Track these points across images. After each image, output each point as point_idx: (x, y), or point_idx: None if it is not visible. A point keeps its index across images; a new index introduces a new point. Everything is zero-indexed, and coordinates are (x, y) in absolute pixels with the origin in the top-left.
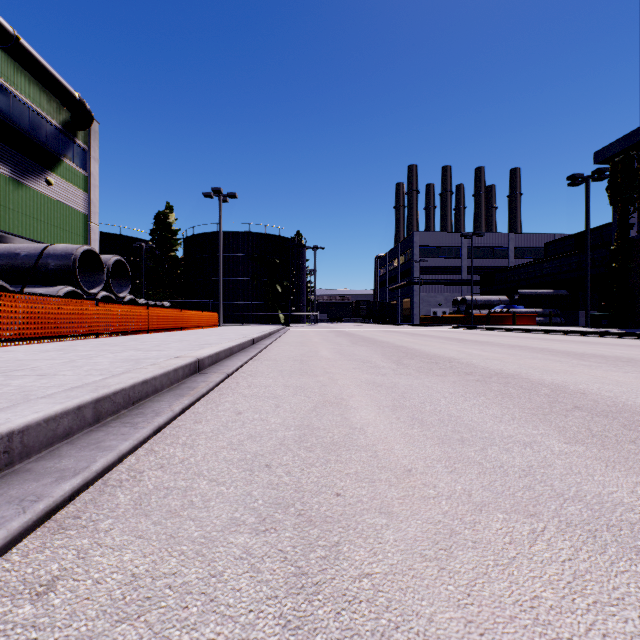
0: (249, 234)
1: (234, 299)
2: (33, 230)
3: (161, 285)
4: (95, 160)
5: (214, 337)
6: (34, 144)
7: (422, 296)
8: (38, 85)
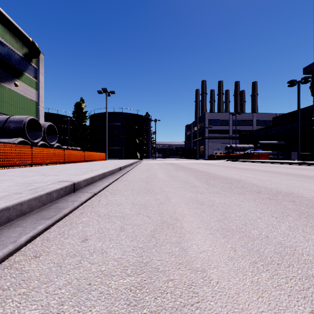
0: (122, 113)
1: (114, 146)
2: (7, 109)
3: (78, 139)
4: (42, 74)
5: (98, 166)
6: (8, 64)
7: (209, 145)
8: (10, 33)
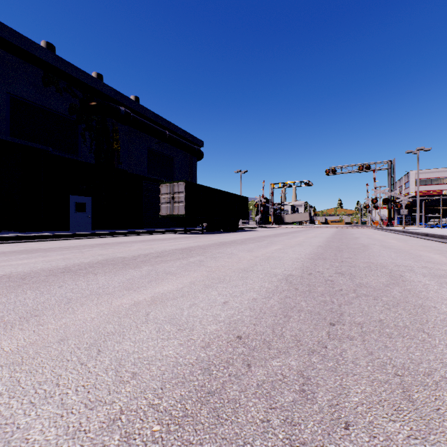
0: None
1: None
2: None
3: None
4: None
5: None
6: None
7: None
8: None
